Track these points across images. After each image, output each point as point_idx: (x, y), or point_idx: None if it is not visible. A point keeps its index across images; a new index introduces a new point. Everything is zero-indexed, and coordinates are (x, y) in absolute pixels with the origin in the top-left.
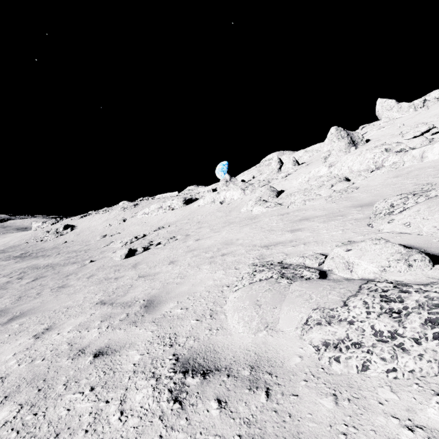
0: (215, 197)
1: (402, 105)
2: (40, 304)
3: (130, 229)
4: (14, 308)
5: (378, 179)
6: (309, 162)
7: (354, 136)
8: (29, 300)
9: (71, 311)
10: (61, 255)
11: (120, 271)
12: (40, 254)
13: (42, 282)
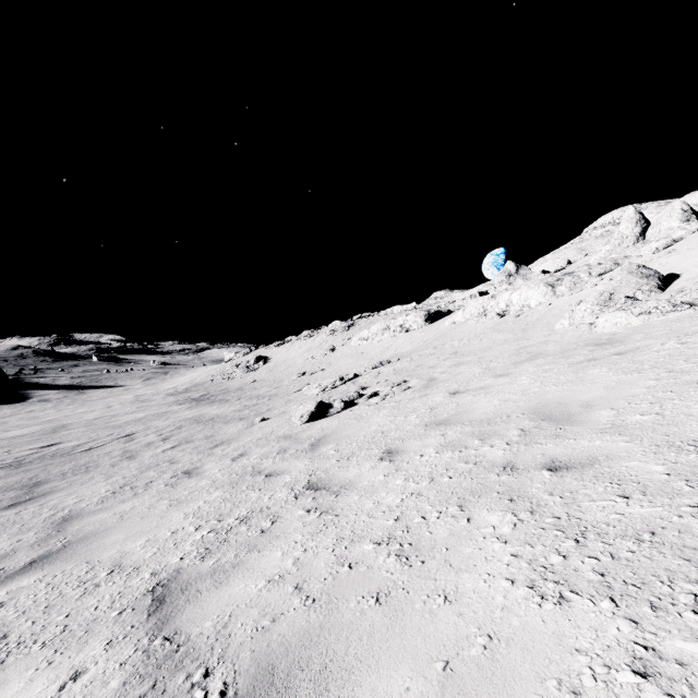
0: (486, 304)
1: None
2: (112, 523)
3: (339, 364)
4: (83, 518)
5: None
6: None
7: None
8: (123, 498)
9: (95, 598)
10: (239, 402)
11: (285, 454)
12: (219, 398)
13: (177, 455)
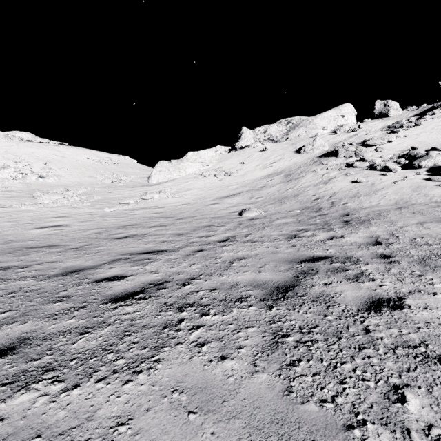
0: None
1: None
2: None
3: None
4: None
5: (19, 185)
6: None
7: None
8: None
9: None
10: None
11: None
12: None
13: None
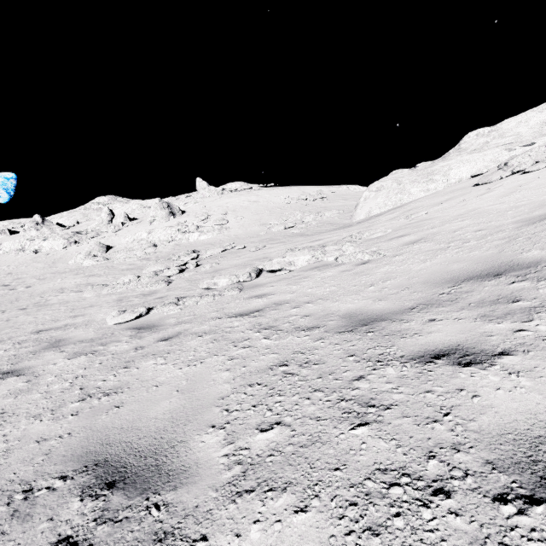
0: (23, 244)
1: (211, 188)
2: None
3: None
4: None
5: (168, 248)
6: (140, 220)
7: (173, 208)
8: None
9: None
10: None
11: None
12: None
13: None
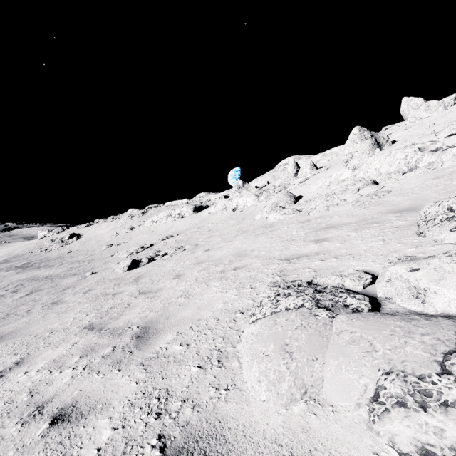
0: (226, 204)
1: (430, 104)
2: (24, 325)
3: (138, 238)
4: None
5: (413, 181)
6: (328, 166)
7: (378, 137)
8: (15, 318)
9: (53, 337)
10: (63, 266)
11: (120, 285)
12: (43, 265)
13: (35, 297)
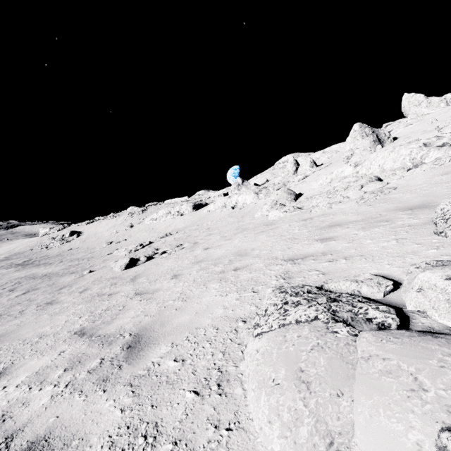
0: (226, 201)
1: (432, 100)
2: (14, 328)
3: (137, 235)
4: None
5: (420, 177)
6: (328, 164)
7: (380, 134)
8: (7, 320)
9: (42, 343)
10: (63, 263)
11: (116, 285)
12: (43, 262)
13: (31, 296)
